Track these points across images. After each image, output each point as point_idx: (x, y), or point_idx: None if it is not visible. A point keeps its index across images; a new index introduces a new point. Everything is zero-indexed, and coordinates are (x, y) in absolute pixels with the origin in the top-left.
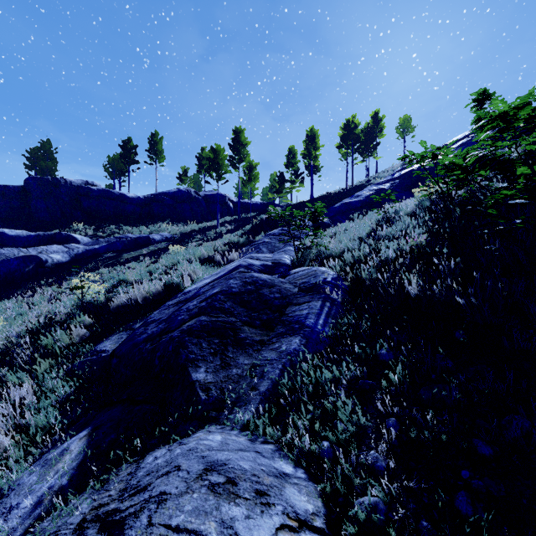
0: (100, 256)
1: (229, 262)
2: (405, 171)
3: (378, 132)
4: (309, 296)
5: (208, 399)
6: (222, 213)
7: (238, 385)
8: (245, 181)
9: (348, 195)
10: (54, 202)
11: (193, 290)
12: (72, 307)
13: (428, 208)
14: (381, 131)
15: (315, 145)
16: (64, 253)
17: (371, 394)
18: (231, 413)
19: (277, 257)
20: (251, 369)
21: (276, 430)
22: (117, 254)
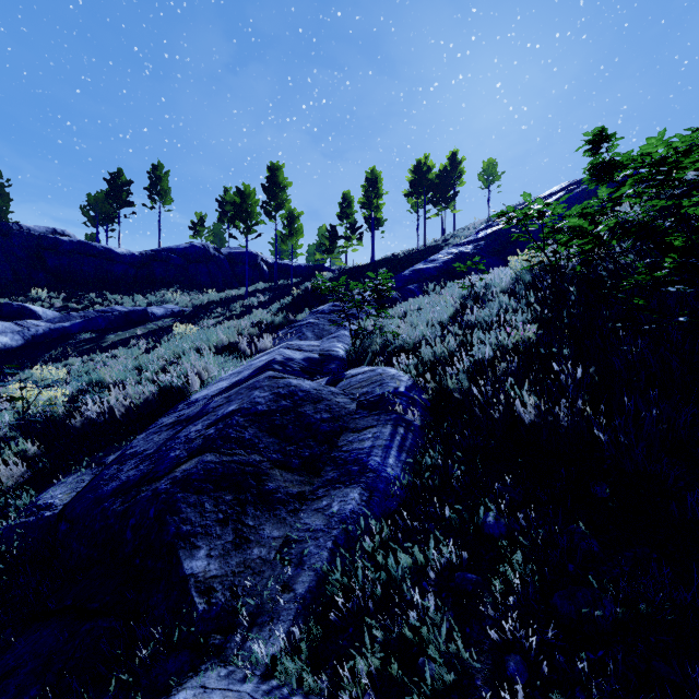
0: (72, 338)
1: (258, 352)
2: (492, 230)
3: (457, 179)
4: (373, 416)
5: (210, 611)
6: (252, 279)
7: (261, 579)
8: (285, 236)
9: (420, 259)
10: (1, 257)
11: (202, 399)
12: (7, 428)
13: (530, 283)
14: (460, 178)
15: (377, 191)
16: (14, 334)
17: (476, 601)
18: (247, 638)
19: (327, 346)
20: (283, 548)
21: (322, 675)
22: (98, 335)
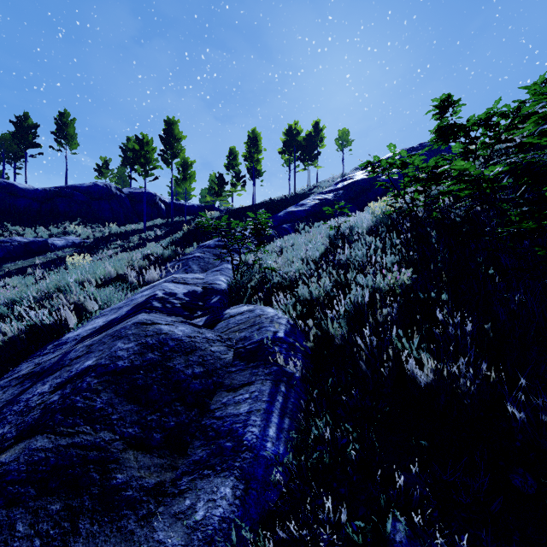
0: None
1: (146, 283)
2: (348, 182)
3: (319, 142)
4: (251, 369)
5: None
6: (151, 215)
7: None
8: (179, 180)
9: (292, 203)
10: None
11: (71, 341)
12: None
13: (391, 226)
14: (322, 142)
15: (257, 148)
16: None
17: None
18: None
19: (210, 279)
20: None
21: None
22: None
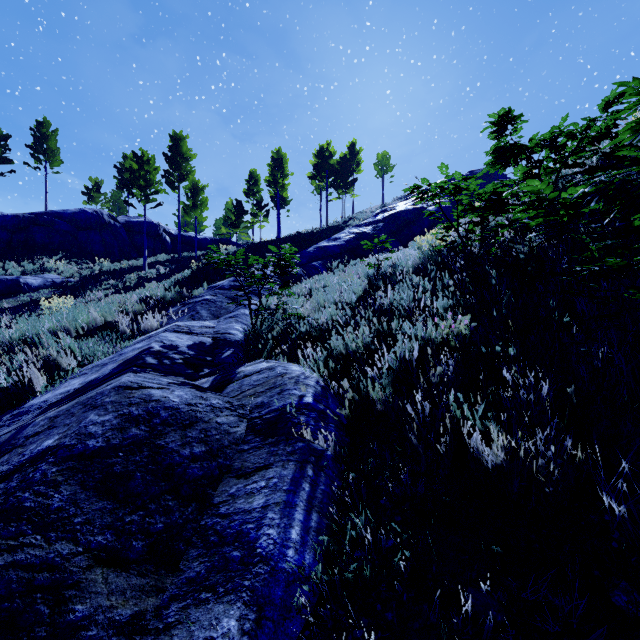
0: None
1: (142, 333)
2: (389, 213)
3: (356, 167)
4: (269, 447)
5: None
6: (154, 250)
7: None
8: (188, 207)
9: (324, 237)
10: None
11: (34, 410)
12: None
13: (441, 264)
14: (358, 166)
15: (283, 171)
16: None
17: None
18: None
19: (223, 328)
20: None
21: None
22: None
